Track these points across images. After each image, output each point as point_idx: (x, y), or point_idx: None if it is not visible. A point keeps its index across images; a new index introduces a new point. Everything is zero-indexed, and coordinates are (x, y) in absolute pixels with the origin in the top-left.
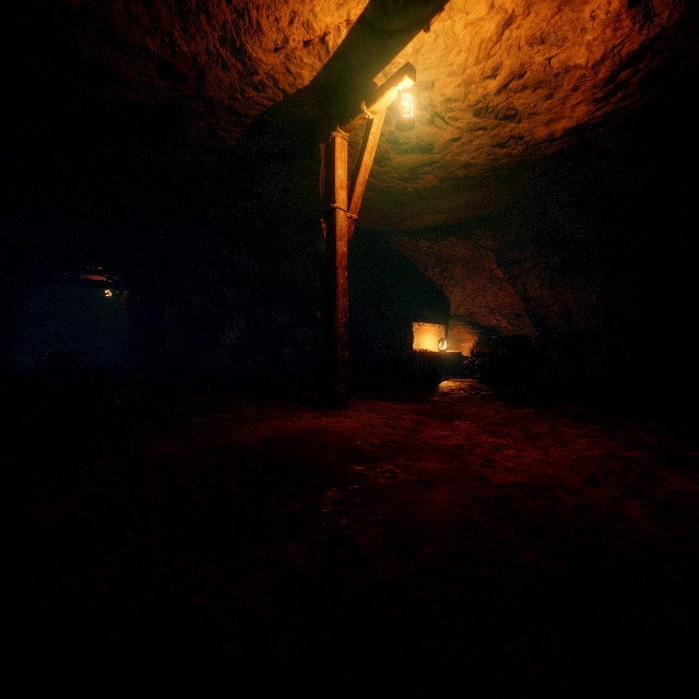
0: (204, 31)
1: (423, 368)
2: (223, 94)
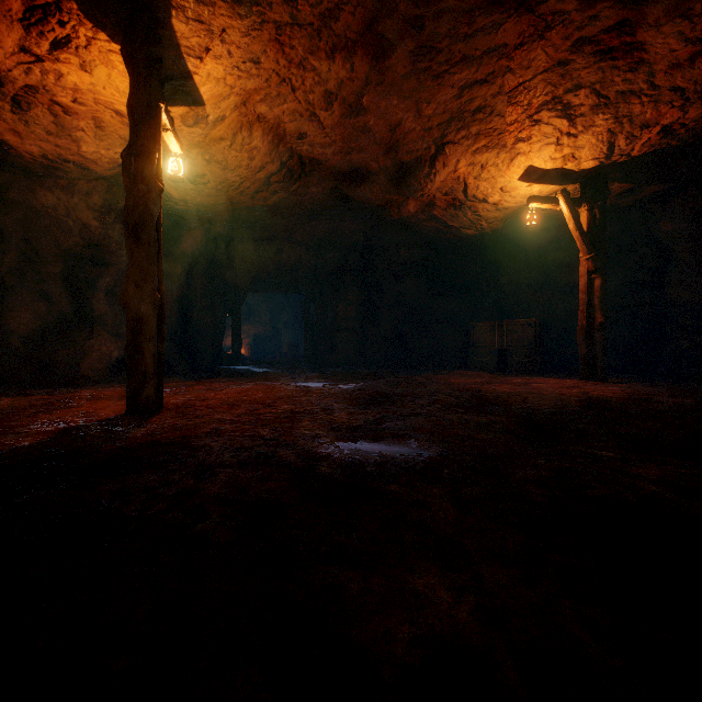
0: None
1: None
2: None
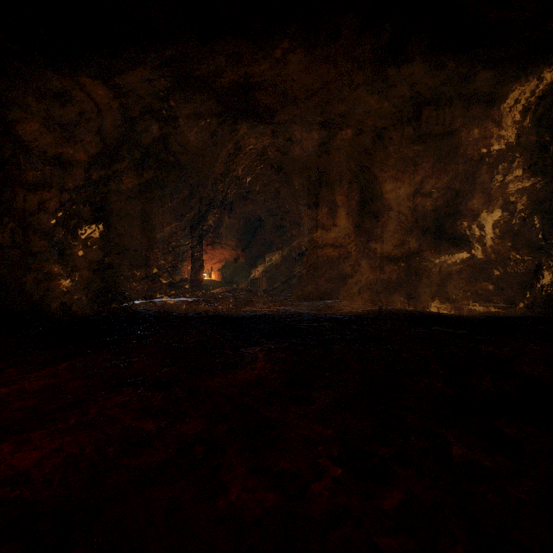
0: None
1: None
2: None
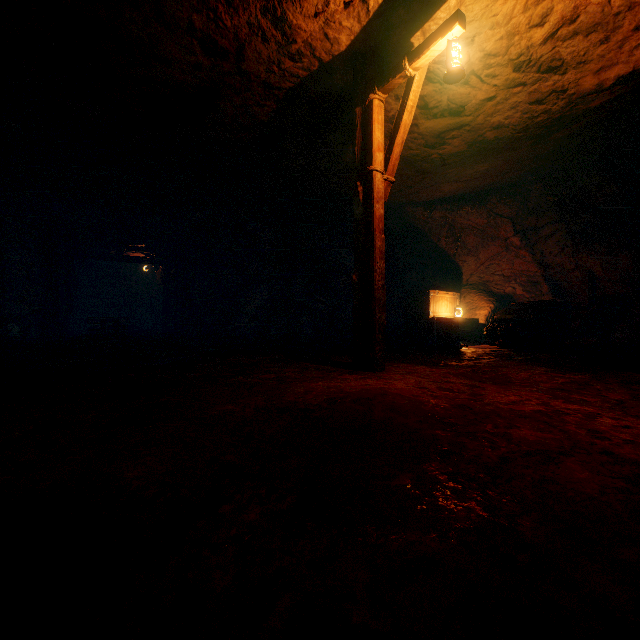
0: (247, 2)
1: (440, 334)
2: (260, 67)
